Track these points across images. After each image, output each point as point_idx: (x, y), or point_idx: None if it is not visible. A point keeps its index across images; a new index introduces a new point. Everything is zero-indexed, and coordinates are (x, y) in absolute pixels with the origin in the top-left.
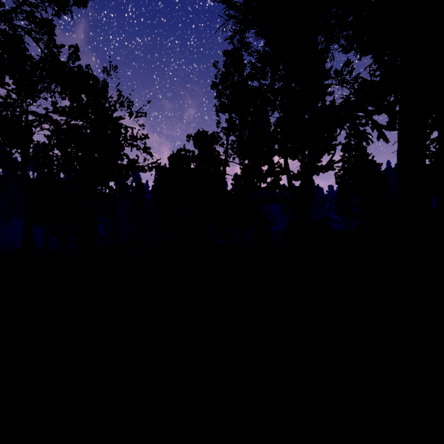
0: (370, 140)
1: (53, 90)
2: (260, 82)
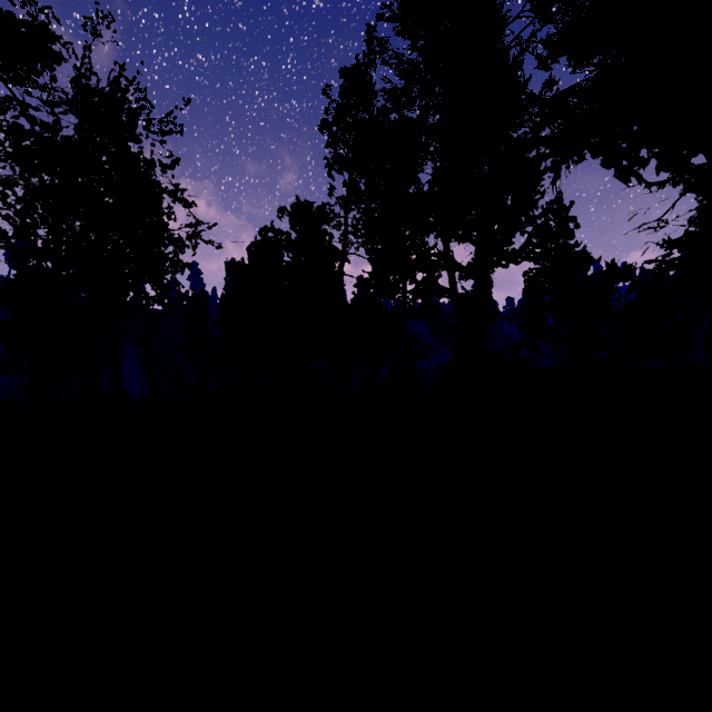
0: (637, 176)
1: None
2: (402, 114)
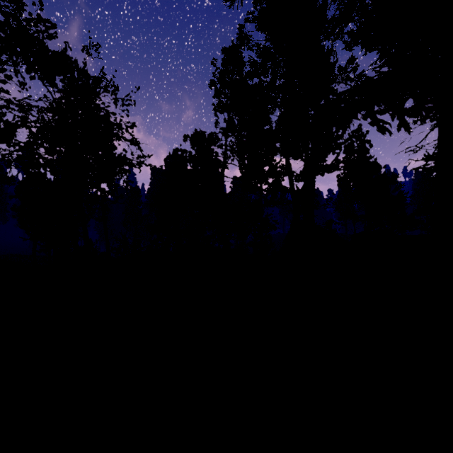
0: (388, 131)
1: (15, 63)
2: (260, 79)
